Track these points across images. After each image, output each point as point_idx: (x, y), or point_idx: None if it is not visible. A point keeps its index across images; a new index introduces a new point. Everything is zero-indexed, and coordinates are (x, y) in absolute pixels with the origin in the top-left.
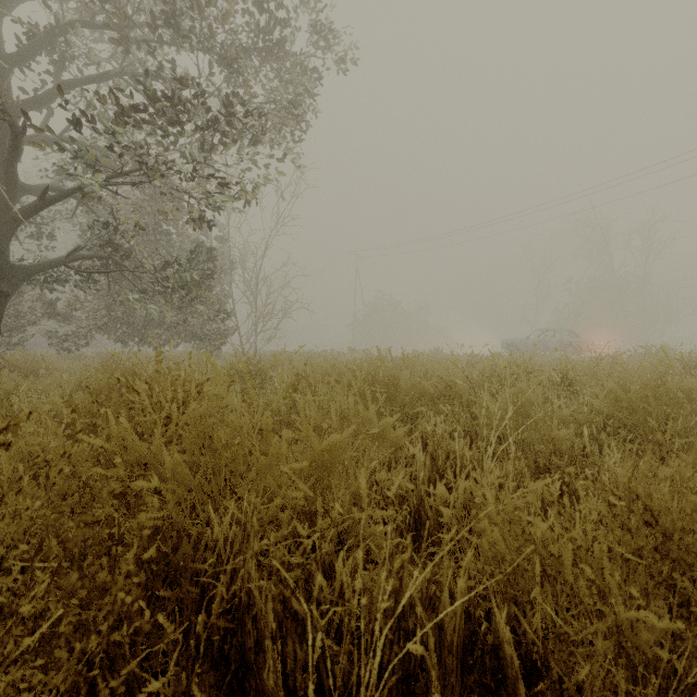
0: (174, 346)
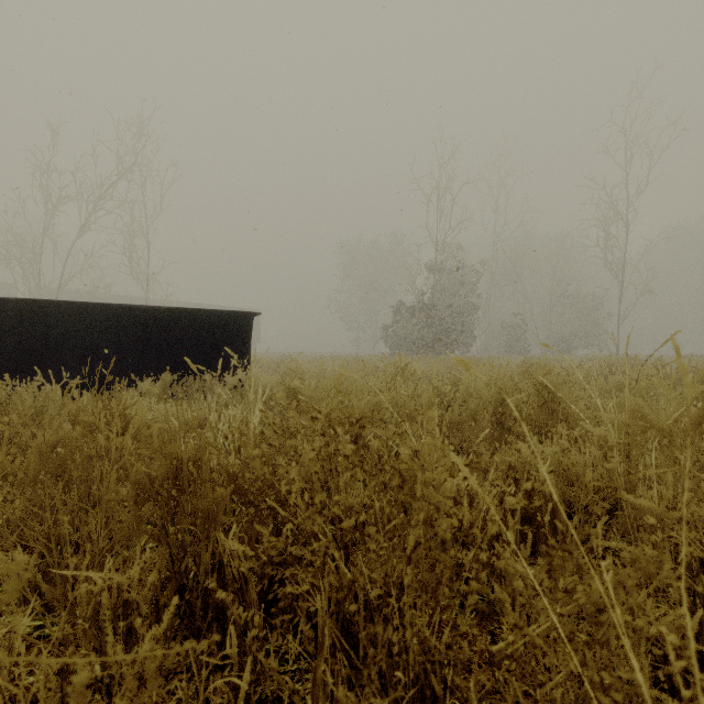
0: None
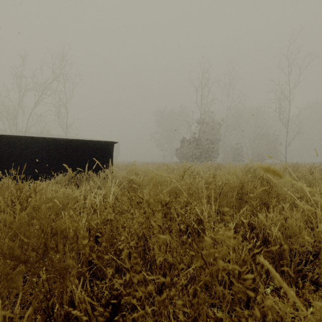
0: None
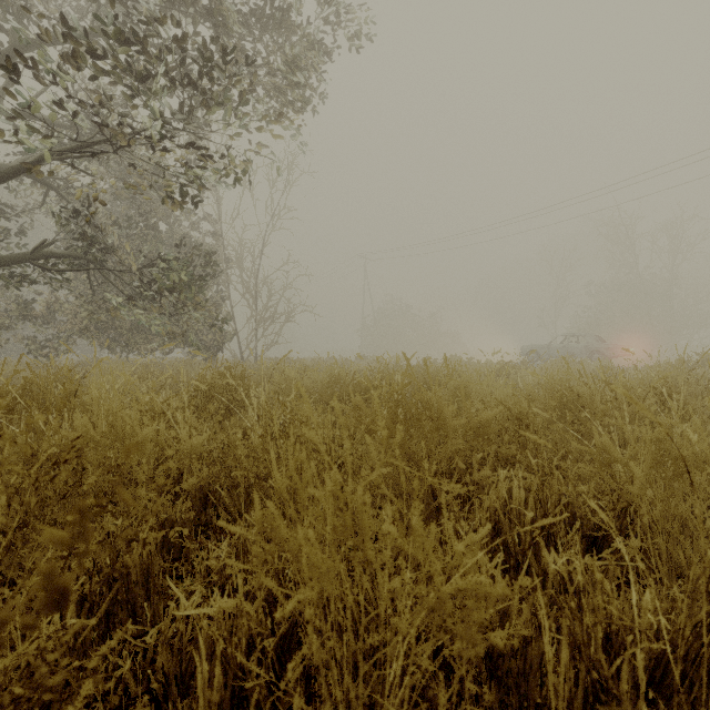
0: (165, 353)
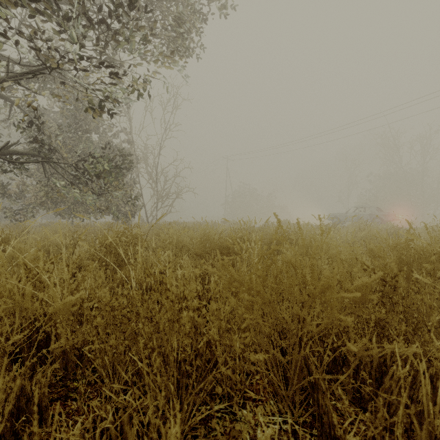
0: (97, 218)
